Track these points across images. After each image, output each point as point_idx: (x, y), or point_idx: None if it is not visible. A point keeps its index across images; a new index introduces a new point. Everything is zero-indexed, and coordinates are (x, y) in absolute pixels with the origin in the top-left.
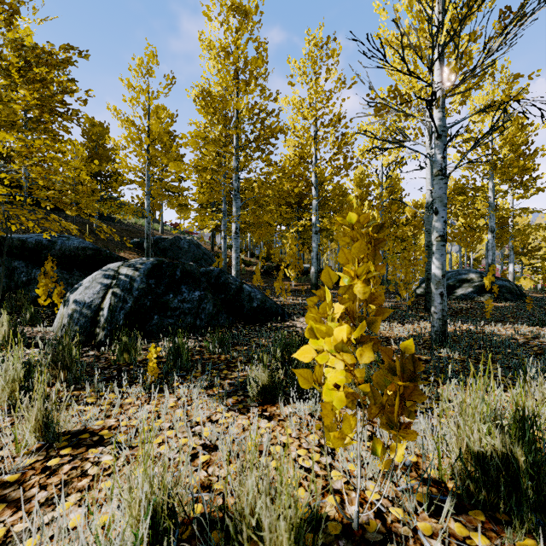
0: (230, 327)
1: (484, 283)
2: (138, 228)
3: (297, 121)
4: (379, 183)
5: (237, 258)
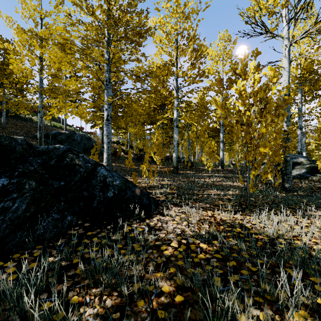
0: (57, 238)
1: (314, 165)
2: (46, 126)
3: (162, 38)
4: (257, 53)
5: (108, 143)
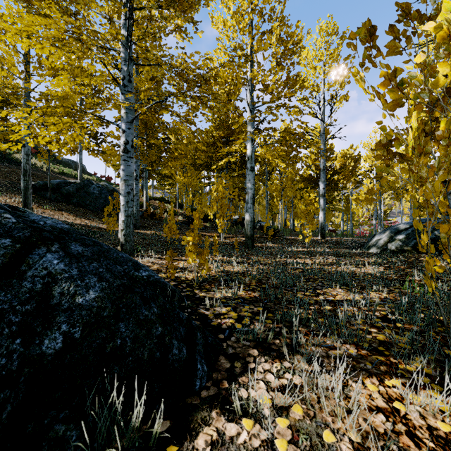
0: None
1: None
2: (51, 174)
3: (227, 21)
4: None
5: (128, 194)
